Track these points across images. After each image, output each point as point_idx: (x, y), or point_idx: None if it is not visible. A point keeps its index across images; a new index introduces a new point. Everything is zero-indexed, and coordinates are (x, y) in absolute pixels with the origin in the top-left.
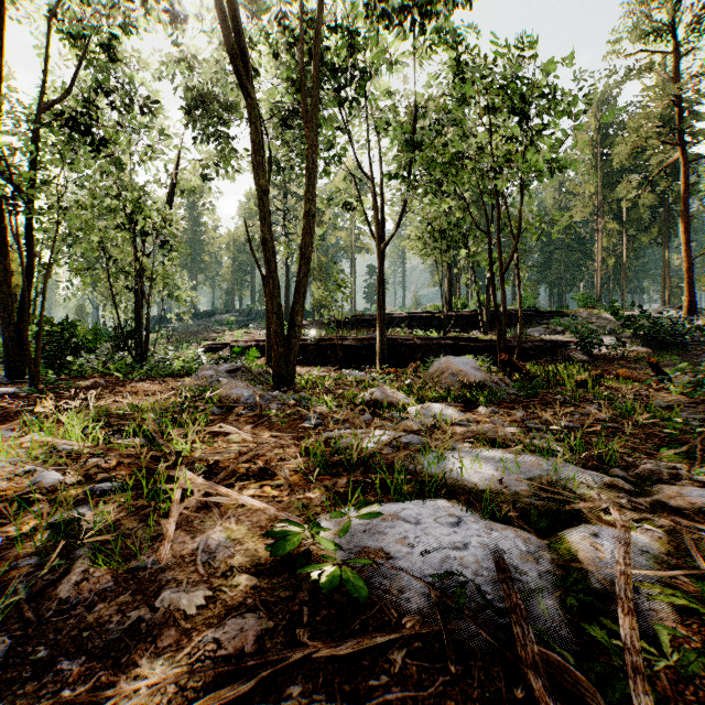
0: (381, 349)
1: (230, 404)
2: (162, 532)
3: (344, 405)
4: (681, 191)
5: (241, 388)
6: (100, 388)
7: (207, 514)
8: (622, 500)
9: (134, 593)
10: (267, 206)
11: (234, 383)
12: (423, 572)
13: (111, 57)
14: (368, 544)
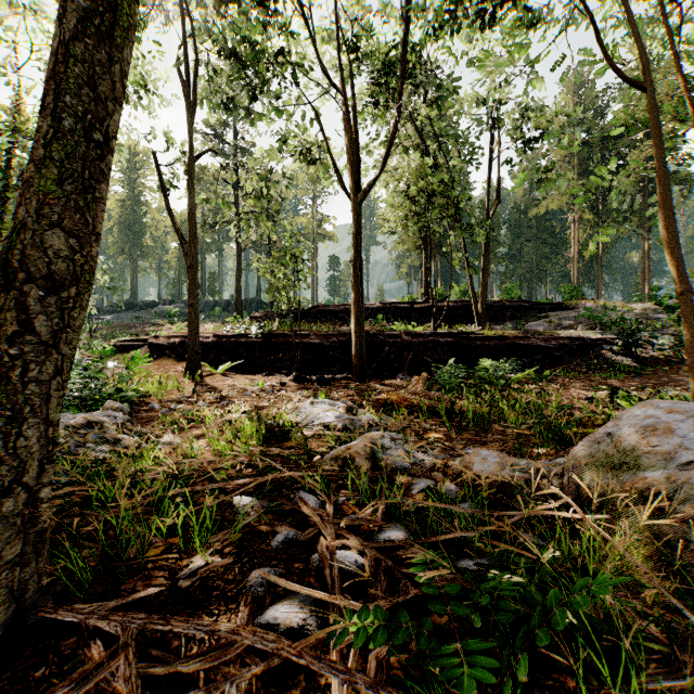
0: (359, 350)
1: None
2: None
3: None
4: None
5: None
6: None
7: None
8: None
9: None
10: None
11: None
12: None
13: None
14: None
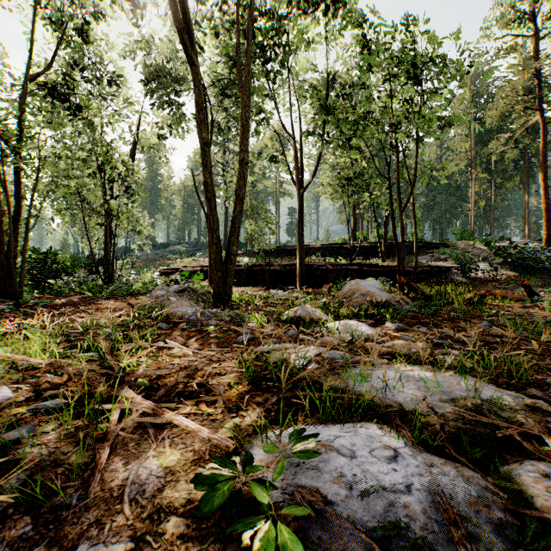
0: (301, 273)
1: (176, 320)
2: (96, 457)
3: (272, 322)
4: (540, 146)
5: (186, 306)
6: (72, 305)
7: (143, 436)
8: (547, 423)
9: (51, 542)
10: (208, 155)
11: (179, 302)
12: (363, 518)
13: (85, 40)
14: (302, 479)
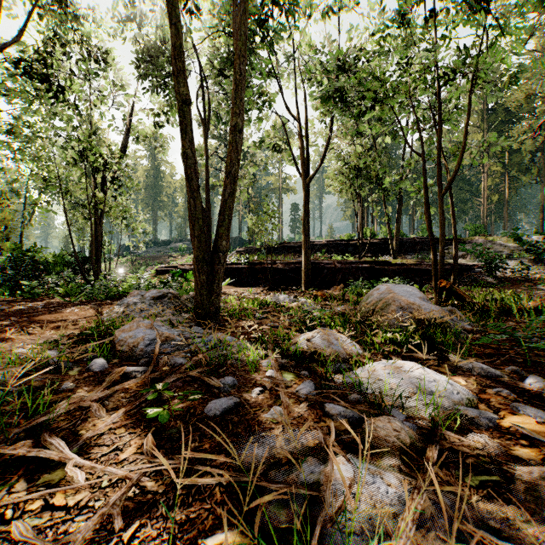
0: (306, 272)
1: (123, 353)
2: None
3: (272, 361)
4: None
5: (145, 327)
6: (24, 315)
7: None
8: None
9: None
10: (187, 118)
11: (137, 321)
12: None
13: (65, 11)
14: None
